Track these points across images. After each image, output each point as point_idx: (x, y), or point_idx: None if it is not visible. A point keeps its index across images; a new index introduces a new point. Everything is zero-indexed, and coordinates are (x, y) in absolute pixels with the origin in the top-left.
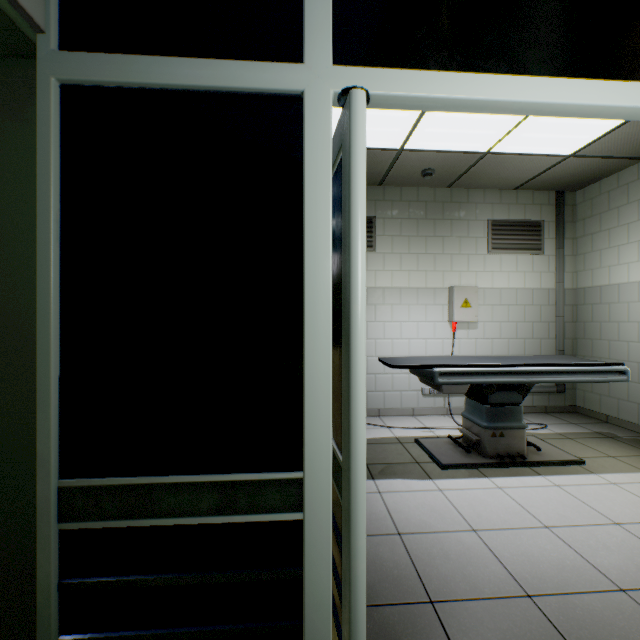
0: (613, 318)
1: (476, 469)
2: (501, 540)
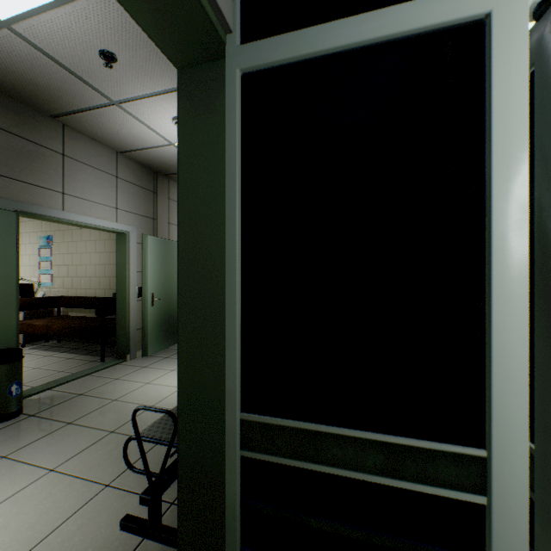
0: None
1: None
2: None
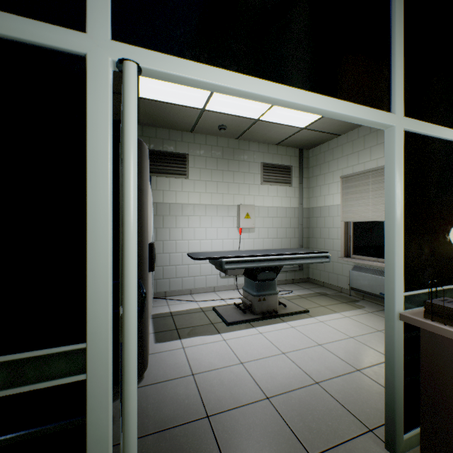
0: (326, 225)
1: (249, 323)
2: (257, 366)
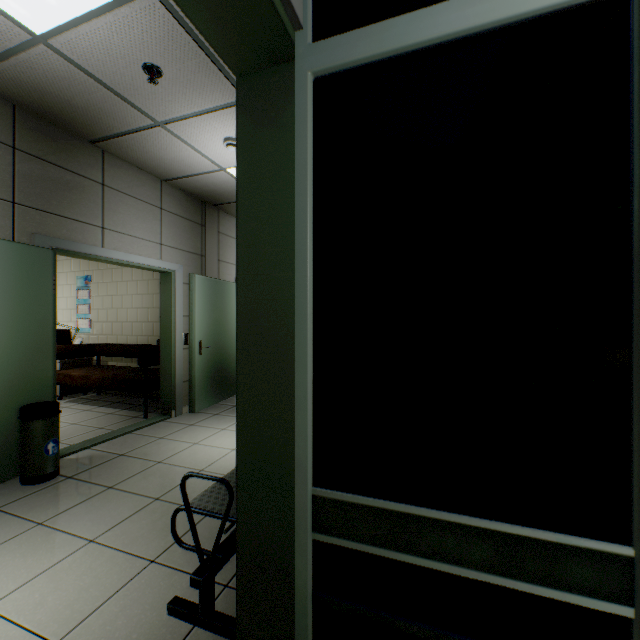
0: None
1: None
2: None
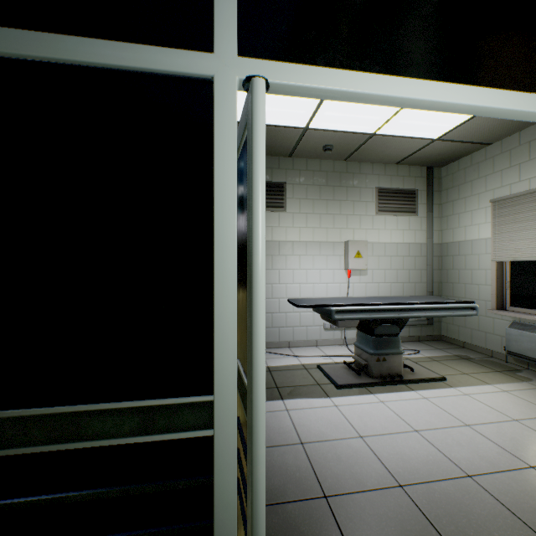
0: (468, 266)
1: (364, 388)
2: (381, 443)
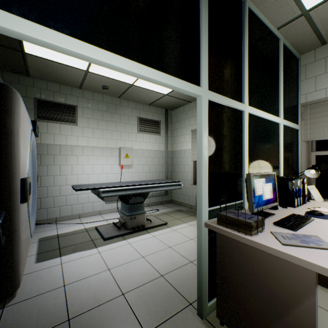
0: (183, 163)
1: (122, 237)
2: (120, 270)
